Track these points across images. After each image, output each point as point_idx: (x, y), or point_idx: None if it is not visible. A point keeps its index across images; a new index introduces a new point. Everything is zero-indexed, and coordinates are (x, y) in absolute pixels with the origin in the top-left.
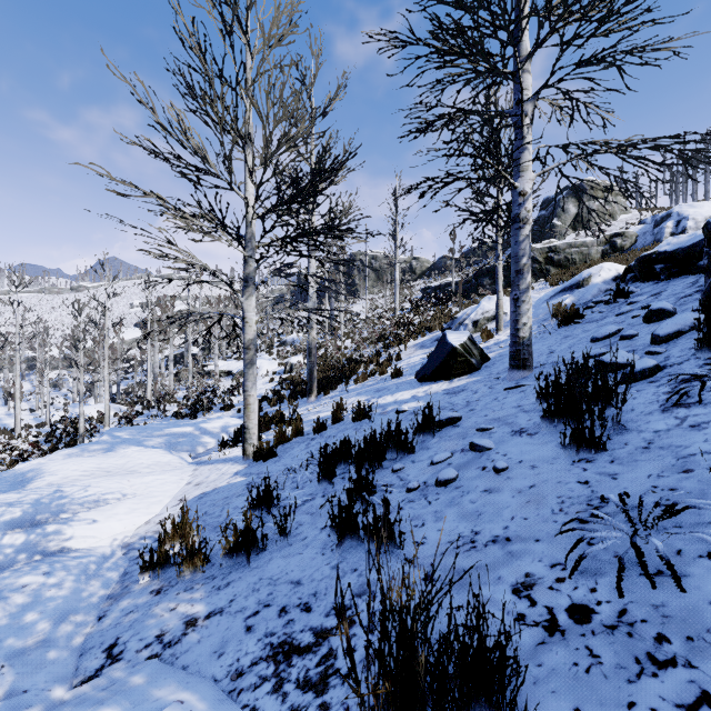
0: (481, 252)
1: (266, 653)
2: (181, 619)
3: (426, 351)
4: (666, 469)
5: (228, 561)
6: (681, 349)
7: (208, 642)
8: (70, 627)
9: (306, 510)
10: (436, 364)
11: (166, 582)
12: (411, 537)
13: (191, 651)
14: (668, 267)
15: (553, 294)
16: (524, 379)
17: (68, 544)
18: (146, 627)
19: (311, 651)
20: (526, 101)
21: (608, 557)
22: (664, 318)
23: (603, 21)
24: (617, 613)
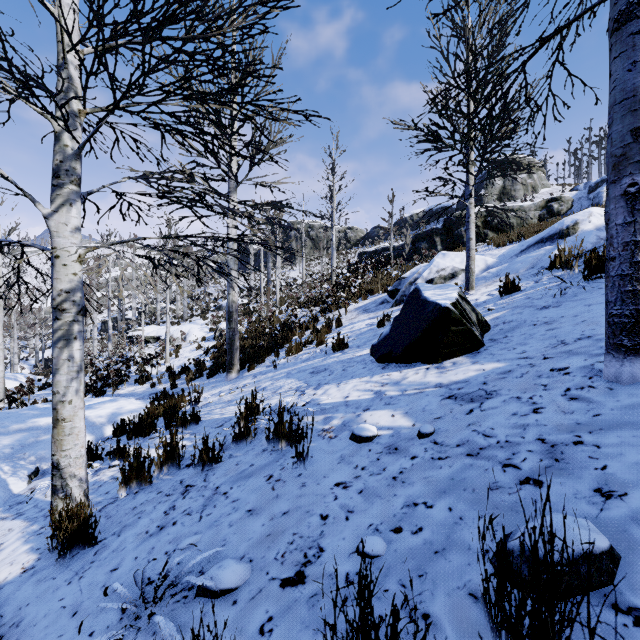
0: (412, 222)
1: None
2: None
3: (371, 316)
4: None
5: None
6: None
7: None
8: None
9: None
10: (410, 337)
11: None
12: None
13: None
14: None
15: (526, 247)
16: None
17: None
18: None
19: None
20: None
21: None
22: None
23: None
24: None
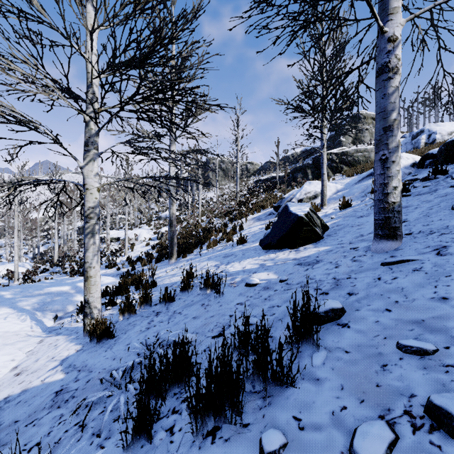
0: (293, 158)
1: None
2: None
3: (262, 223)
4: None
5: None
6: None
7: None
8: None
9: None
10: (281, 233)
11: None
12: None
13: None
14: None
15: (361, 179)
16: (400, 251)
17: None
18: None
19: None
20: None
21: None
22: None
23: None
24: None
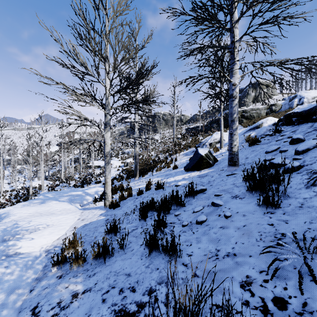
0: (212, 112)
1: (112, 316)
2: (70, 293)
3: (188, 157)
4: (313, 219)
5: (95, 261)
6: (310, 157)
7: (83, 308)
8: (15, 296)
9: (133, 234)
10: (193, 163)
11: (64, 272)
12: (185, 251)
13: (74, 313)
14: (298, 119)
15: (245, 131)
16: (235, 170)
17: (19, 251)
18: (52, 297)
19: (135, 316)
20: (235, 41)
21: (290, 268)
22: (300, 142)
23: (273, 3)
24: (301, 305)
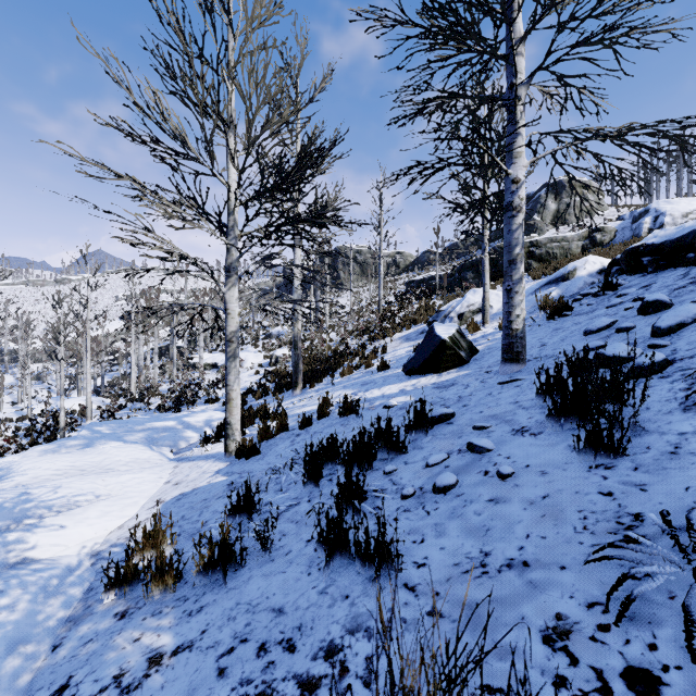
0: (463, 247)
1: None
2: (144, 654)
3: (411, 344)
4: None
5: (202, 579)
6: (688, 342)
7: (172, 689)
8: (18, 660)
9: (290, 517)
10: (424, 357)
11: (132, 603)
12: (410, 556)
13: None
14: (655, 259)
15: (538, 287)
16: (518, 373)
17: (30, 554)
18: (103, 663)
19: None
20: (519, 85)
21: (661, 597)
22: (661, 310)
23: None
24: (695, 688)
